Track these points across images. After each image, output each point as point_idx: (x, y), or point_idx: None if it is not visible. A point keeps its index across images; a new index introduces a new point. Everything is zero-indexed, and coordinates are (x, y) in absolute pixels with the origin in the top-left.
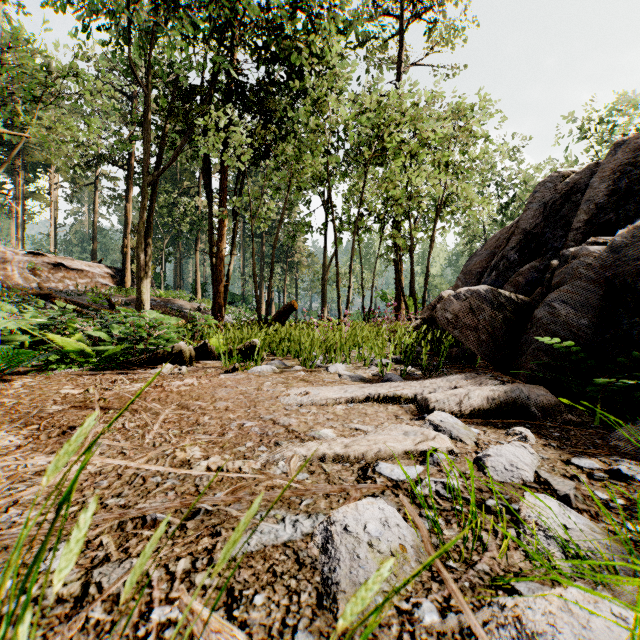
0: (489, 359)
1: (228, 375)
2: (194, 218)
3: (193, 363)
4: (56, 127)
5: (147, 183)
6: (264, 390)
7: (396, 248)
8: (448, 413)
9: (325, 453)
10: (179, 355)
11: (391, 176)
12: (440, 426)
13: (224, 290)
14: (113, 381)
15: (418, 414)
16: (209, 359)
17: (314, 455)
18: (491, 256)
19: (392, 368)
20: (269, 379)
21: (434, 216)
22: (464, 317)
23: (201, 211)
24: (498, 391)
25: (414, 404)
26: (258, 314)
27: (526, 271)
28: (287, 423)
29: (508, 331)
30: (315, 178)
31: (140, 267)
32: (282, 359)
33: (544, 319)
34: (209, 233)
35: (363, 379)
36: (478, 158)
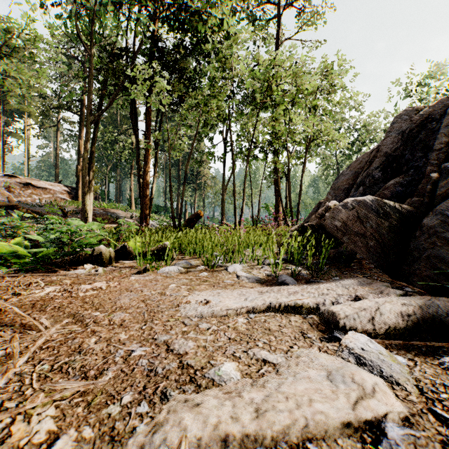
0: (377, 264)
1: (138, 276)
2: (129, 151)
3: (113, 263)
4: (9, 71)
5: (90, 121)
6: (167, 295)
7: (277, 171)
8: (359, 330)
9: (228, 432)
10: (100, 256)
11: (275, 114)
12: (364, 357)
13: (149, 203)
14: (28, 284)
15: (325, 330)
16: (128, 259)
17: (212, 424)
18: (355, 175)
19: (282, 267)
20: (174, 281)
21: (305, 148)
22: (352, 225)
23: (134, 146)
24: (411, 306)
25: (317, 315)
26: (173, 221)
27: (391, 186)
28: (182, 350)
29: (394, 238)
30: (216, 117)
31: (84, 185)
32: (189, 258)
33: (437, 227)
34: (138, 160)
35: (259, 280)
36: (339, 104)
